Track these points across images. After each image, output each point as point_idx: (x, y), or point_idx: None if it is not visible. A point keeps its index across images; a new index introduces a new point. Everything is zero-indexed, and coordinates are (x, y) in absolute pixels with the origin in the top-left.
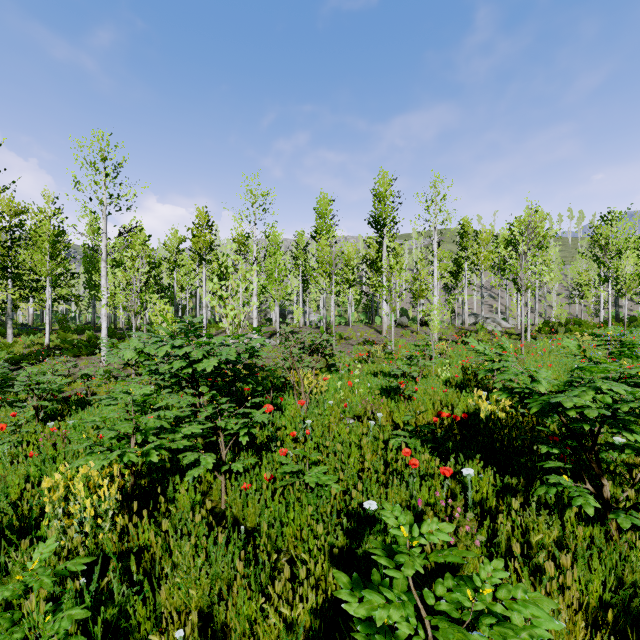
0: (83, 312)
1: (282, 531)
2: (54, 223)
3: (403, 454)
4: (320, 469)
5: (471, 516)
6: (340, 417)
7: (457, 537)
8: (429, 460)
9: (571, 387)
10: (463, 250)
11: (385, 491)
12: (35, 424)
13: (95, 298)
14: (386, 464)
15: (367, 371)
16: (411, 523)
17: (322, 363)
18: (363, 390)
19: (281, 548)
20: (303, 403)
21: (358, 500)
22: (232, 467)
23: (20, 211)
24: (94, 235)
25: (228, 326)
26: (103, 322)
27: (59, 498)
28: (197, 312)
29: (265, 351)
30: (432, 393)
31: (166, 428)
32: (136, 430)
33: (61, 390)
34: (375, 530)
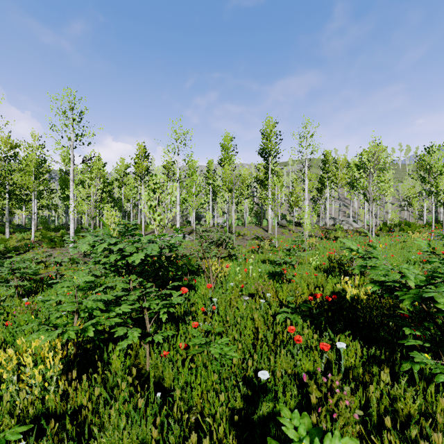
0: (60, 216)
1: (192, 392)
2: (39, 154)
3: (289, 331)
4: (223, 341)
5: (348, 388)
6: (238, 294)
7: (336, 405)
8: (308, 332)
9: (438, 283)
10: (325, 173)
11: (274, 360)
12: (16, 298)
13: (67, 207)
14: (274, 335)
15: (258, 259)
16: (309, 428)
17: (225, 253)
18: (255, 274)
19: (191, 407)
20: (210, 286)
21: (253, 367)
22: (154, 338)
23: (14, 146)
24: (67, 163)
25: (156, 227)
26: (71, 224)
27: (13, 367)
28: (138, 216)
29: (185, 244)
30: (306, 277)
31: (109, 303)
32: (78, 310)
33: (36, 273)
34: (267, 398)
